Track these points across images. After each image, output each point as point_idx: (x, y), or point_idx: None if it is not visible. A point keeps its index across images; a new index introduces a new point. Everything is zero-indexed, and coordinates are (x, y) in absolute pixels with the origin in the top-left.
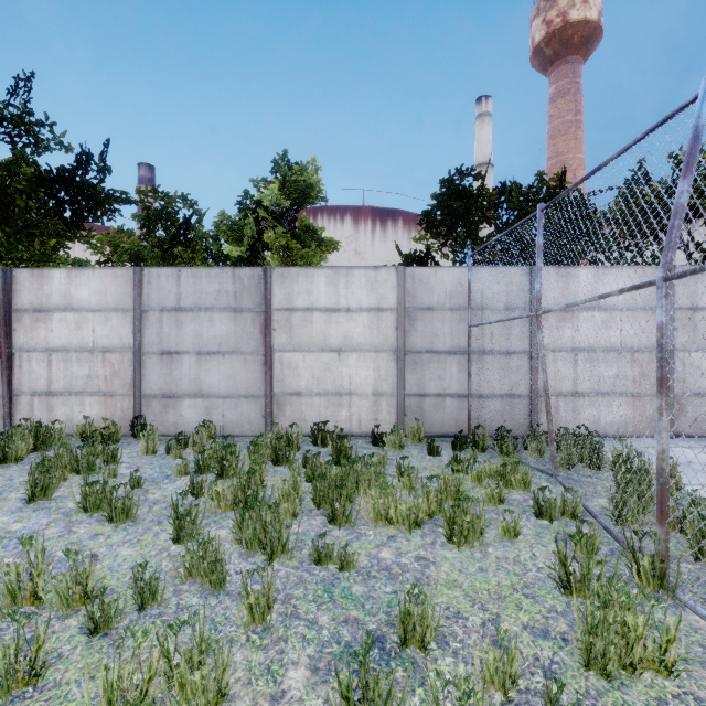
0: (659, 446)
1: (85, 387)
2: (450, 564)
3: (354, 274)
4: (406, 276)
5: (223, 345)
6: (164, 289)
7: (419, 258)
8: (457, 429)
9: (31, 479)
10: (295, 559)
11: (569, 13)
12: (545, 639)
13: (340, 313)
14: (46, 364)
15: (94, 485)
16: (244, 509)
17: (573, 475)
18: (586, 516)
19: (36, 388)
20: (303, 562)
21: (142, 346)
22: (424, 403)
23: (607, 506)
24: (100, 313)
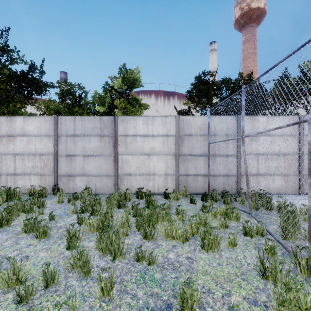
0: (309, 203)
1: (31, 171)
2: (203, 261)
3: (156, 119)
4: (179, 120)
5: (95, 152)
6: (68, 126)
7: (185, 112)
8: (203, 191)
9: (0, 216)
10: (126, 258)
11: (251, 4)
12: (255, 305)
13: (149, 137)
14: (13, 161)
15: (30, 220)
16: (101, 233)
17: (259, 213)
18: (268, 235)
19: (9, 172)
20: (130, 260)
21: (58, 152)
22: (188, 178)
23: (277, 229)
24: (38, 137)
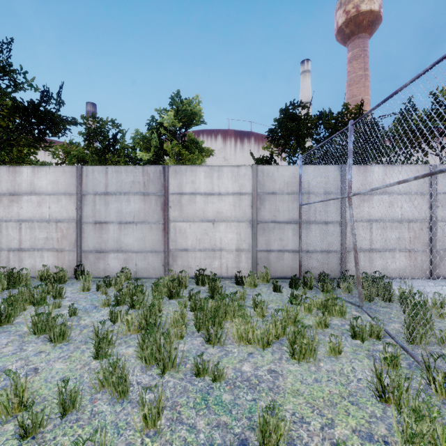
0: None
1: (44, 245)
2: (293, 376)
3: (223, 170)
4: (258, 171)
5: (136, 218)
6: (97, 180)
7: (266, 161)
8: (292, 273)
9: None
10: (180, 372)
11: (360, 6)
12: (370, 442)
13: (214, 196)
14: (18, 230)
15: (41, 315)
16: (144, 335)
17: (373, 306)
18: (386, 337)
19: (11, 246)
20: (187, 374)
21: (82, 218)
22: (270, 256)
23: (400, 330)
24: (54, 196)
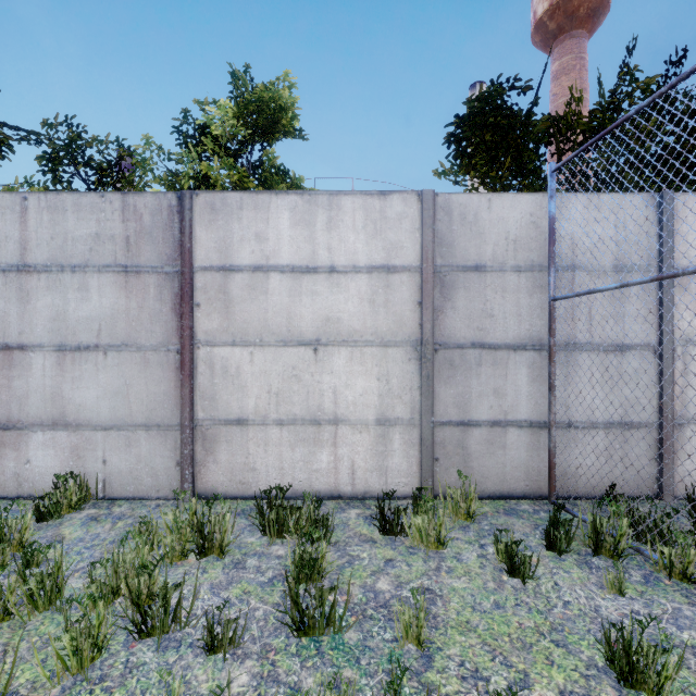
0: None
1: None
2: None
3: (343, 204)
4: (436, 209)
5: (104, 334)
6: None
7: None
8: (527, 485)
9: None
10: None
11: None
12: None
13: (317, 276)
14: None
15: None
16: None
17: None
18: None
19: None
20: None
21: None
22: (468, 437)
23: None
24: None
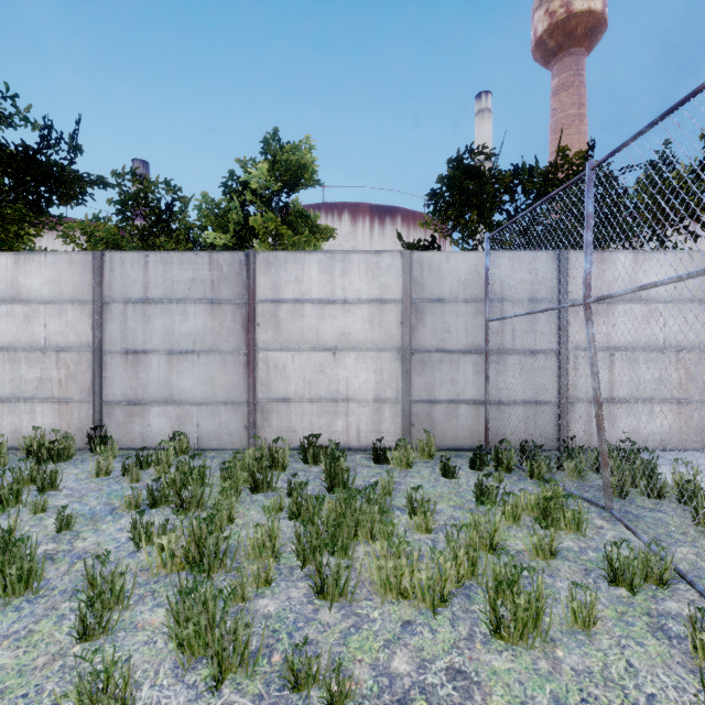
0: None
1: (36, 393)
2: (504, 686)
3: (352, 259)
4: (413, 262)
5: (198, 343)
6: (129, 277)
7: (424, 248)
8: (472, 442)
9: None
10: (258, 676)
11: (573, 4)
12: None
13: (335, 306)
14: None
15: None
16: (181, 592)
17: (630, 508)
18: (676, 580)
19: None
20: (272, 682)
21: (103, 345)
22: (434, 410)
23: (697, 561)
24: (54, 306)
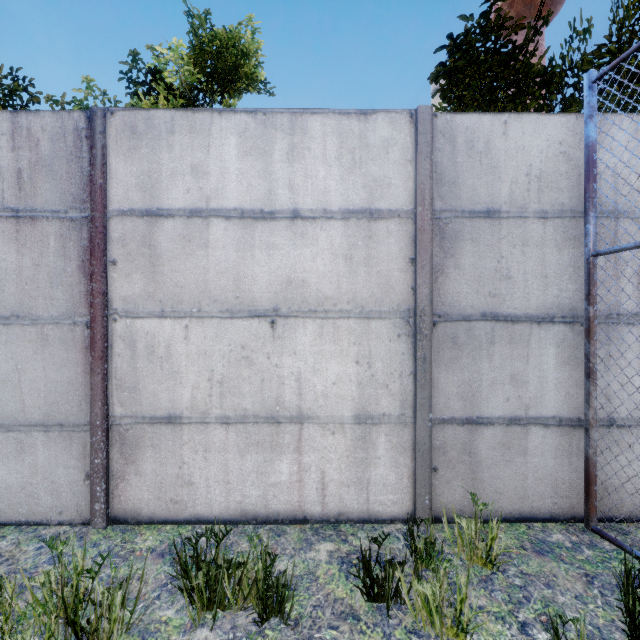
0: None
1: None
2: None
3: (309, 126)
4: (435, 134)
5: None
6: None
7: None
8: (556, 503)
9: None
10: None
11: None
12: None
13: (274, 223)
14: None
15: None
16: None
17: None
18: None
19: None
20: None
21: None
22: (477, 440)
23: None
24: None
